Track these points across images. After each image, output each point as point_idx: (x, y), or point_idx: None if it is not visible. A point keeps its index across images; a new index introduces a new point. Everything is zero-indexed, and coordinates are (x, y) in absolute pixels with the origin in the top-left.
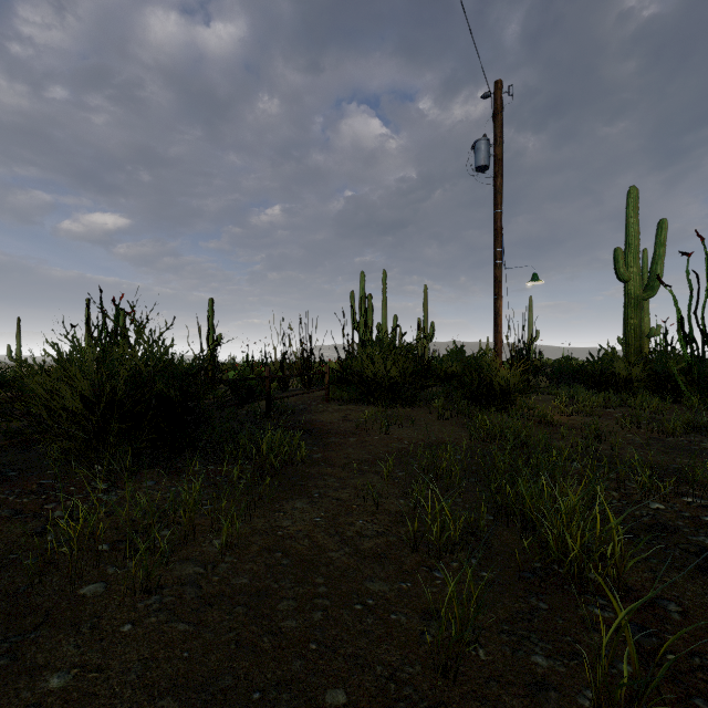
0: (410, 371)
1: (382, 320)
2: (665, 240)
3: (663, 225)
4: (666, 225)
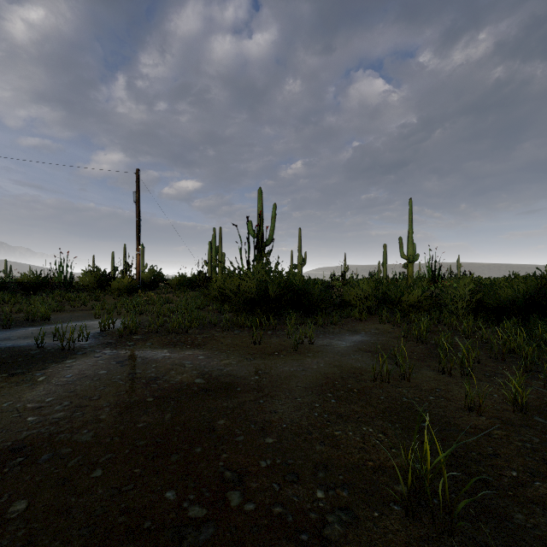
0: (92, 281)
1: (219, 255)
2: (274, 215)
3: (273, 207)
4: (274, 207)
